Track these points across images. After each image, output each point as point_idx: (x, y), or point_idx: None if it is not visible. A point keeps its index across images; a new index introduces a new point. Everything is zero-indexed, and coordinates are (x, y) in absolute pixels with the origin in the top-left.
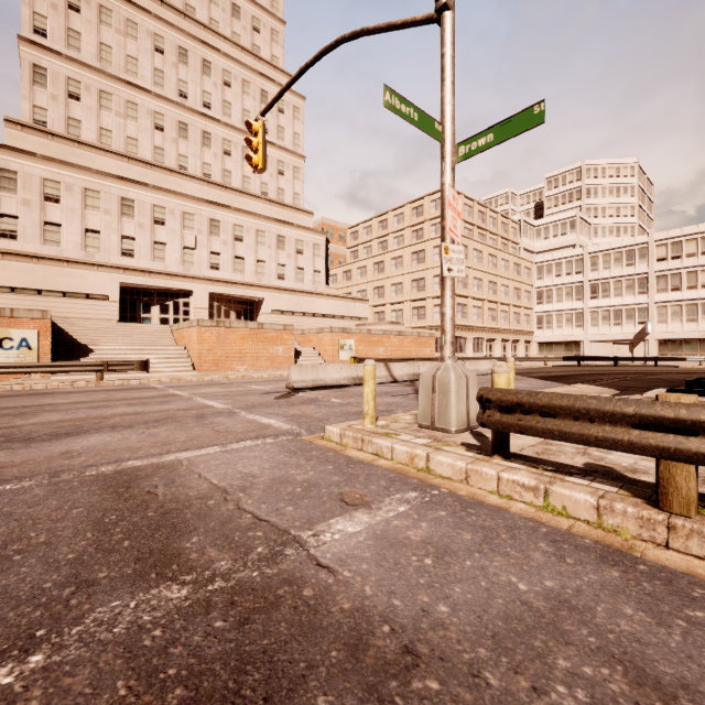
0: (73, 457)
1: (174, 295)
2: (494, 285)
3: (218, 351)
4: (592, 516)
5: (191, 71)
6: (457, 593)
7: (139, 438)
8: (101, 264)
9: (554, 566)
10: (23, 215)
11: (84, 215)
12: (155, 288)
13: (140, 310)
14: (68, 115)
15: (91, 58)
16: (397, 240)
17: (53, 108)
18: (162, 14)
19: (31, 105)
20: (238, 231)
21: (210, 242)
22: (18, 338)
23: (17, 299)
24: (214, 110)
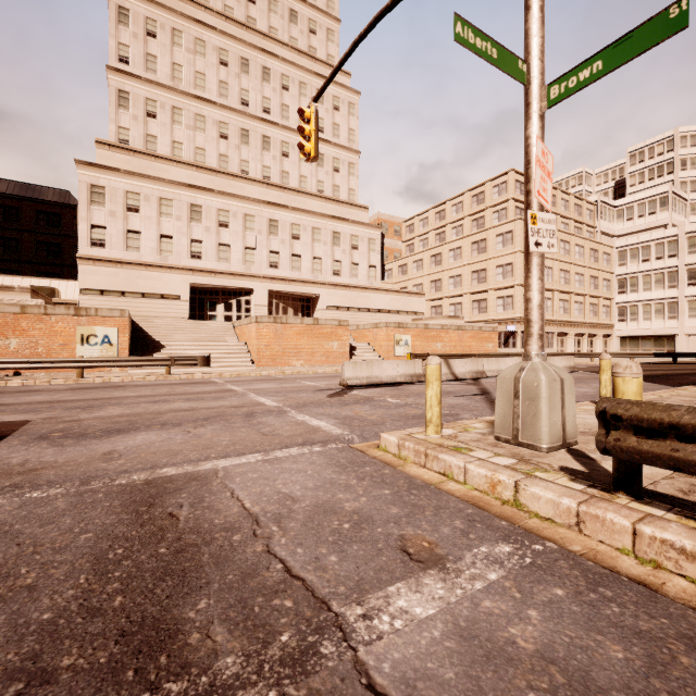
0: (112, 459)
1: (237, 294)
2: (566, 274)
3: (275, 347)
4: None
5: (252, 79)
6: None
7: (183, 439)
8: (174, 267)
9: None
10: (110, 225)
11: (159, 222)
12: (220, 287)
13: (207, 308)
14: (147, 132)
15: (166, 78)
16: (455, 231)
17: (134, 127)
18: (226, 29)
19: (116, 126)
20: (295, 230)
21: (270, 242)
22: (101, 335)
23: (105, 300)
24: (273, 115)
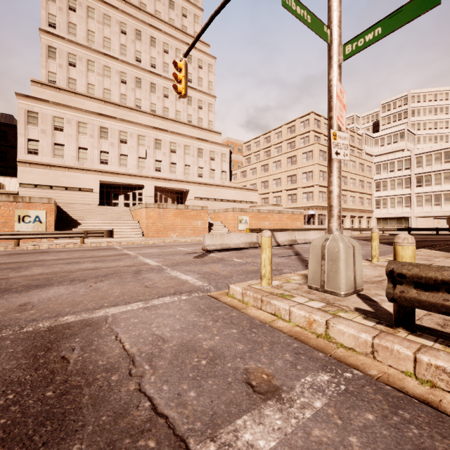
0: (25, 310)
1: (133, 188)
2: (345, 179)
3: (159, 224)
4: None
5: (143, 44)
6: None
7: (85, 292)
8: (88, 169)
9: None
10: (42, 139)
11: (77, 138)
12: (121, 183)
13: (112, 198)
14: (69, 76)
15: (82, 40)
16: (277, 150)
17: (60, 72)
18: (125, 10)
19: (47, 71)
20: (173, 146)
21: (155, 154)
22: (33, 216)
23: (38, 191)
24: (157, 69)
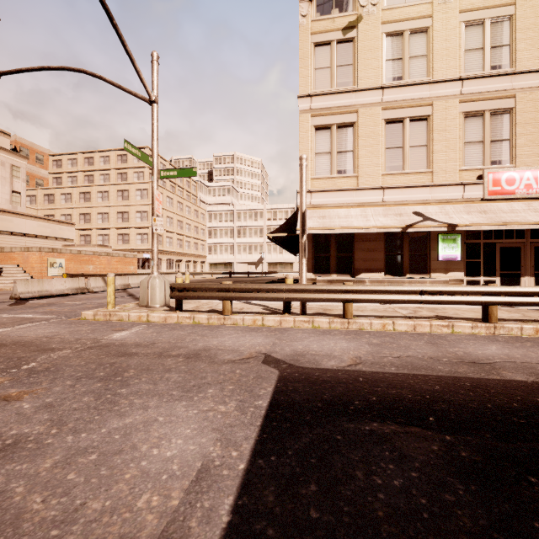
0: None
1: None
2: (181, 223)
3: None
4: (206, 321)
5: None
6: (164, 336)
7: None
8: None
9: (191, 329)
10: None
11: None
12: None
13: None
14: None
15: None
16: (103, 177)
17: None
18: None
19: None
20: None
21: None
22: None
23: None
24: None
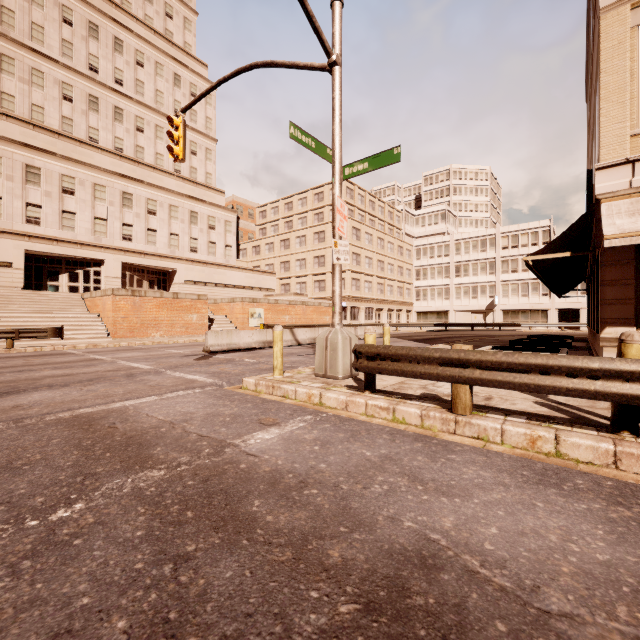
0: (26, 409)
1: (84, 264)
2: (382, 264)
3: (133, 319)
4: (418, 421)
5: (102, 46)
6: (332, 459)
7: (80, 393)
8: (3, 231)
9: (388, 444)
10: None
11: None
12: (64, 256)
13: (46, 277)
14: None
15: None
16: (301, 221)
17: None
18: None
19: None
20: (151, 205)
21: (123, 214)
22: None
23: None
24: (126, 87)
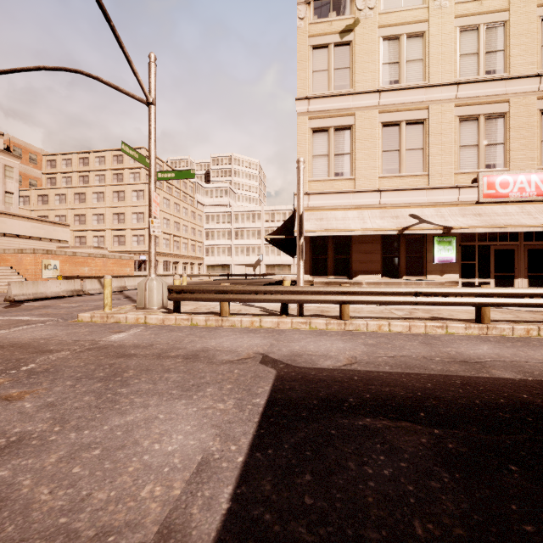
0: None
1: None
2: (178, 225)
3: None
4: (204, 323)
5: None
6: (163, 338)
7: None
8: None
9: (190, 331)
10: None
11: None
12: None
13: None
14: None
15: None
16: (98, 178)
17: None
18: None
19: None
20: None
21: None
22: None
23: None
24: None
